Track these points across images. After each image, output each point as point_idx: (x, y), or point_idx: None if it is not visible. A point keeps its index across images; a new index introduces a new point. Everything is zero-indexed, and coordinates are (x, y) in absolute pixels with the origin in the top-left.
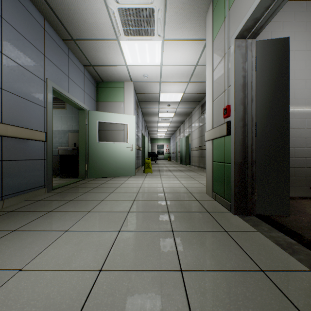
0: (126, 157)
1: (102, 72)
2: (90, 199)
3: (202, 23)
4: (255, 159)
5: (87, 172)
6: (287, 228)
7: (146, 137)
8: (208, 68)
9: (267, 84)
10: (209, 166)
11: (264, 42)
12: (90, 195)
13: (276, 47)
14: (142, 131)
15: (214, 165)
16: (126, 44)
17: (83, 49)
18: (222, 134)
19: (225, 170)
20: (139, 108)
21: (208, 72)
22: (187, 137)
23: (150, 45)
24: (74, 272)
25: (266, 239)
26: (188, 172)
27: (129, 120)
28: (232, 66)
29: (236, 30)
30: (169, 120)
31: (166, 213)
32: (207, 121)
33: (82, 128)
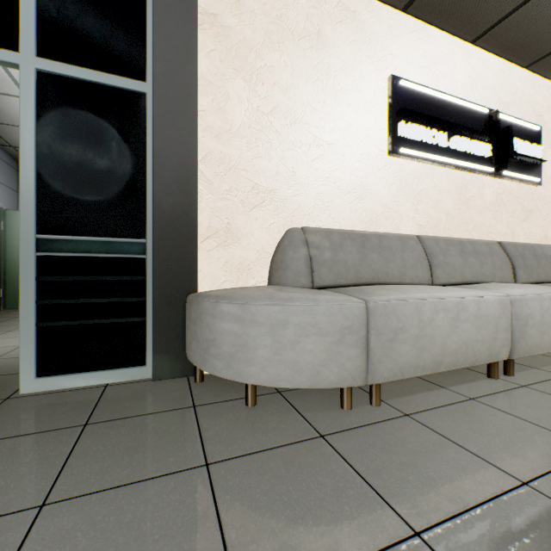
0: None
1: None
2: (11, 325)
3: None
4: None
5: (4, 300)
6: None
7: None
8: None
9: None
10: None
11: None
12: (11, 322)
13: None
14: None
15: None
16: None
17: None
18: None
19: None
20: None
21: None
22: None
23: None
24: (2, 347)
25: None
26: None
27: None
28: None
29: None
30: None
31: None
32: None
33: None
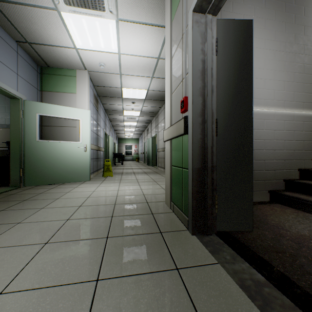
0: (78, 159)
1: (45, 54)
2: None
3: (161, 4)
4: (216, 163)
5: (23, 178)
6: (252, 251)
7: (110, 136)
8: (166, 56)
9: (229, 73)
10: (167, 171)
11: (225, 22)
12: (6, 214)
13: (239, 30)
14: (104, 130)
15: (172, 170)
16: (70, 19)
17: (9, 16)
18: (179, 133)
19: (183, 177)
20: (99, 103)
21: (166, 60)
22: (154, 138)
23: (102, 24)
24: None
25: (228, 278)
26: (153, 174)
27: (82, 115)
28: (189, 47)
29: (194, 0)
30: (136, 119)
31: (104, 239)
32: (166, 118)
33: (15, 121)
